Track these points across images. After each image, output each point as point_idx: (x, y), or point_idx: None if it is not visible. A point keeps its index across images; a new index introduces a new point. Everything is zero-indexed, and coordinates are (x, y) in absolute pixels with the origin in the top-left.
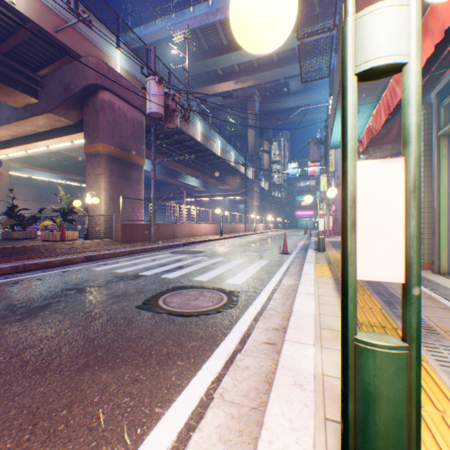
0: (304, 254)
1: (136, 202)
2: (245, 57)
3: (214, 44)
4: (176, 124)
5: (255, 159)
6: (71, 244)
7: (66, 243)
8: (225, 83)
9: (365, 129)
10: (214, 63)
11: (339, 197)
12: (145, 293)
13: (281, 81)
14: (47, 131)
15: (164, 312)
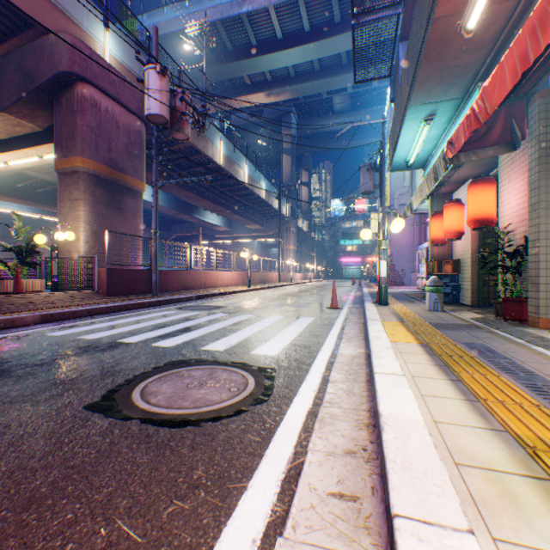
0: (360, 309)
1: (132, 240)
2: (280, 62)
3: (239, 44)
4: (187, 133)
5: (292, 193)
6: (27, 297)
7: (20, 296)
8: (254, 95)
9: (462, 120)
10: (240, 68)
11: (396, 239)
12: (115, 376)
13: (324, 96)
14: (3, 140)
15: (136, 417)
